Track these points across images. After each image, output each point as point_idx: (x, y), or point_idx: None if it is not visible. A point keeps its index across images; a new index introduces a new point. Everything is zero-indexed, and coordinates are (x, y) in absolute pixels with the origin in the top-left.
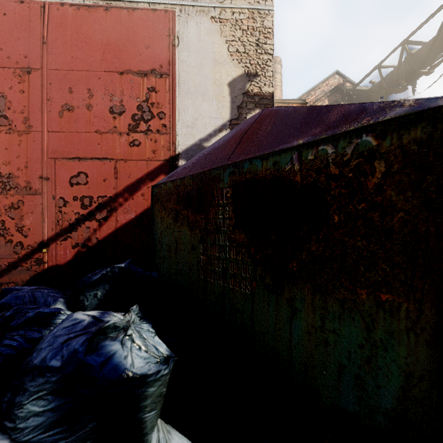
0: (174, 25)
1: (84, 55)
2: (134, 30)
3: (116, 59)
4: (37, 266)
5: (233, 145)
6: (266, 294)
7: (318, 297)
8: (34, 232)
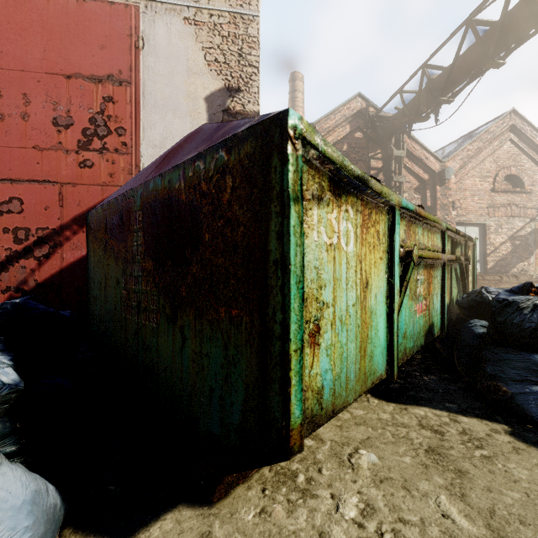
0: (138, 24)
1: (18, 51)
2: (85, 25)
3: (62, 58)
4: None
5: (157, 164)
6: (167, 325)
7: (198, 322)
8: None
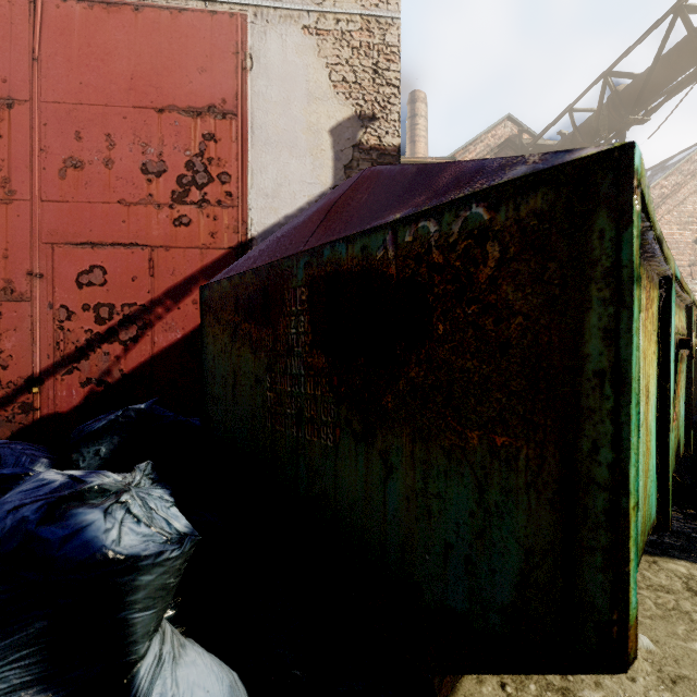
0: (245, 38)
1: (101, 81)
2: (181, 44)
3: (152, 88)
4: (23, 414)
5: (315, 222)
6: (354, 446)
7: (419, 447)
8: (19, 362)
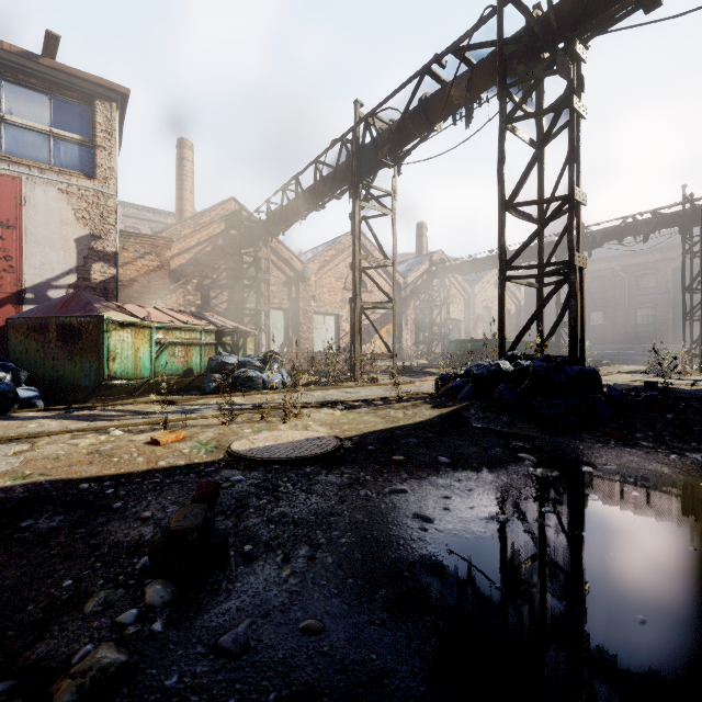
0: (22, 189)
1: None
2: None
3: None
4: None
5: (60, 307)
6: (69, 362)
7: (82, 359)
8: None
